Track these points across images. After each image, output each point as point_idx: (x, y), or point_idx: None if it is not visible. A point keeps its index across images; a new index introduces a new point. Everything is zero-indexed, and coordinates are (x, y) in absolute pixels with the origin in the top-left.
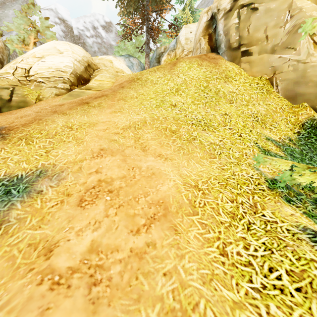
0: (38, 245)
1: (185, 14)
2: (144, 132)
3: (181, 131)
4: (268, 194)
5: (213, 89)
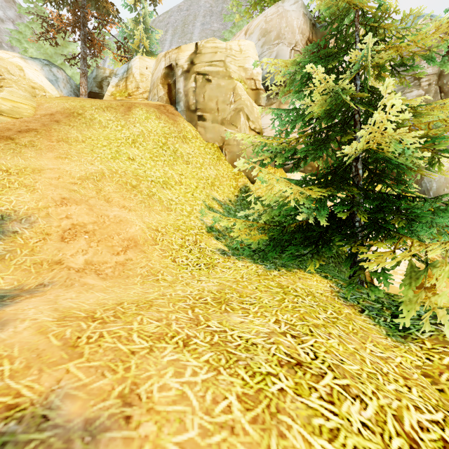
0: (42, 263)
1: (138, 30)
2: (105, 184)
3: (142, 187)
4: (205, 234)
5: (171, 148)
